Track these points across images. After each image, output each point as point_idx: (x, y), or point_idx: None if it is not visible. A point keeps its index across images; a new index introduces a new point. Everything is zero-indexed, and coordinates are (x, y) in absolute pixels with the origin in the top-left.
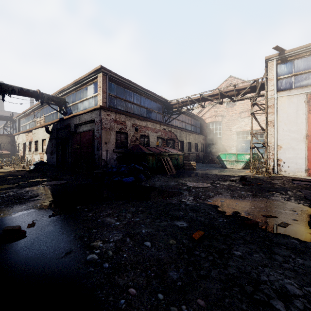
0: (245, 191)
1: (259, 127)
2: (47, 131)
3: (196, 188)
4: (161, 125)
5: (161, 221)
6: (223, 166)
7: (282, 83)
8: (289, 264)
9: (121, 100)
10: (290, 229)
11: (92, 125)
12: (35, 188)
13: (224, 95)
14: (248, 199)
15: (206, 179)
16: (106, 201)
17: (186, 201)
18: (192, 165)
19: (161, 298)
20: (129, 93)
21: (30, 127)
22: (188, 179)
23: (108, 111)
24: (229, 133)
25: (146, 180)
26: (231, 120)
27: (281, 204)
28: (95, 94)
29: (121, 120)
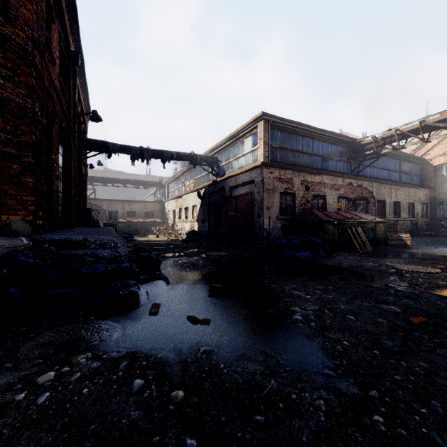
0: None
1: None
2: (199, 197)
3: (412, 273)
4: (345, 178)
5: (361, 301)
6: None
7: None
8: None
9: (286, 151)
10: None
11: (251, 186)
12: (202, 258)
13: None
14: None
15: (433, 262)
16: (283, 276)
17: (396, 287)
18: (403, 240)
19: (376, 353)
20: (296, 139)
21: (179, 192)
22: (397, 260)
23: (270, 167)
24: None
25: (327, 257)
26: None
27: None
28: (254, 148)
29: (286, 178)
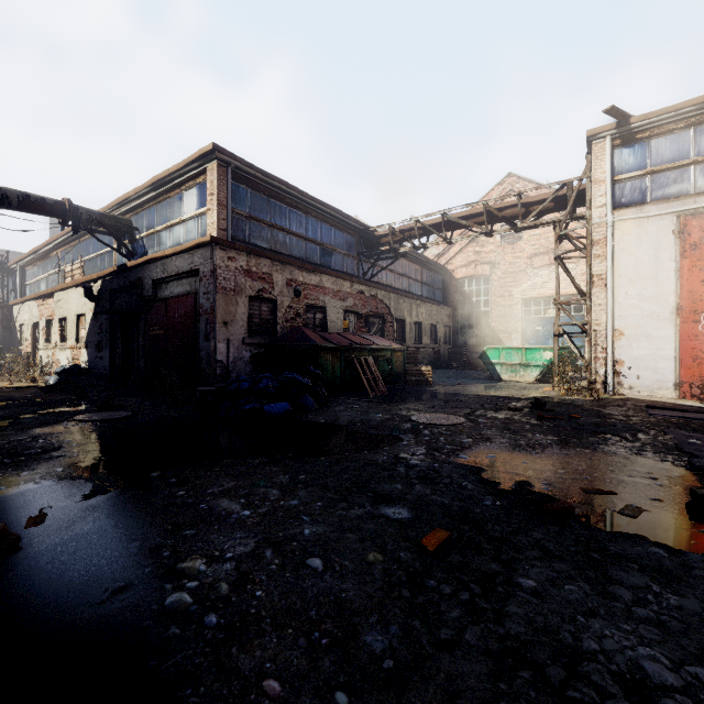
0: (542, 434)
1: (573, 289)
2: (88, 297)
3: (431, 428)
4: (354, 282)
5: (349, 506)
6: (493, 376)
7: (624, 190)
8: (647, 607)
9: (261, 226)
10: (647, 522)
11: (194, 281)
12: (55, 430)
13: (496, 216)
14: (550, 453)
15: (456, 405)
16: (222, 460)
17: (410, 458)
18: (425, 374)
19: (342, 703)
20: (280, 209)
21: (50, 285)
22: (415, 405)
23: (230, 249)
24: (507, 302)
25: (320, 409)
26: (511, 273)
27: (624, 464)
28: (201, 210)
29: (261, 271)
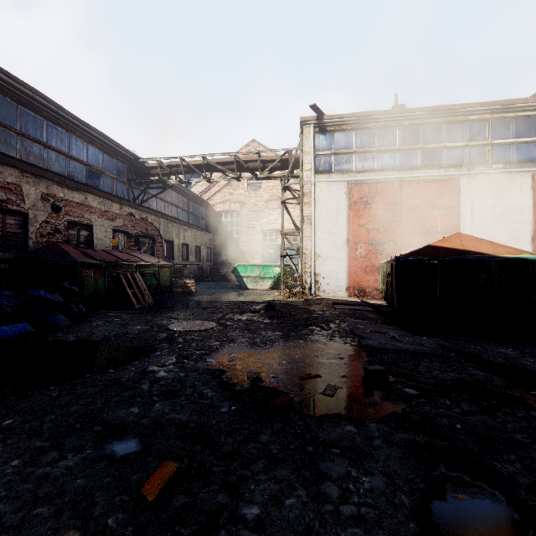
0: (272, 330)
1: (292, 226)
2: None
3: (185, 335)
4: (124, 205)
5: (60, 455)
6: (242, 286)
7: (321, 162)
8: (350, 500)
9: (7, 132)
10: (341, 398)
11: None
12: None
13: (243, 166)
14: (277, 347)
15: (212, 311)
16: None
17: (159, 370)
18: (189, 286)
19: None
20: (35, 120)
21: None
22: (177, 314)
23: None
24: (252, 232)
25: (73, 326)
26: (255, 212)
27: (324, 348)
28: None
29: (5, 180)
